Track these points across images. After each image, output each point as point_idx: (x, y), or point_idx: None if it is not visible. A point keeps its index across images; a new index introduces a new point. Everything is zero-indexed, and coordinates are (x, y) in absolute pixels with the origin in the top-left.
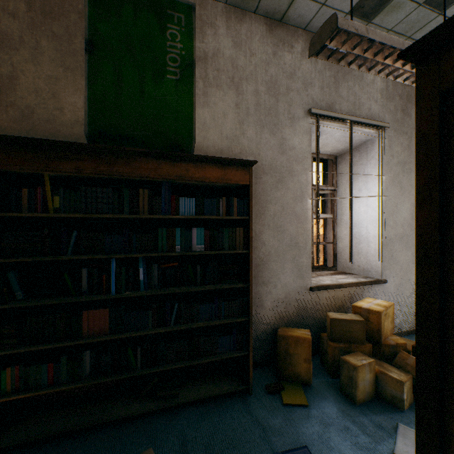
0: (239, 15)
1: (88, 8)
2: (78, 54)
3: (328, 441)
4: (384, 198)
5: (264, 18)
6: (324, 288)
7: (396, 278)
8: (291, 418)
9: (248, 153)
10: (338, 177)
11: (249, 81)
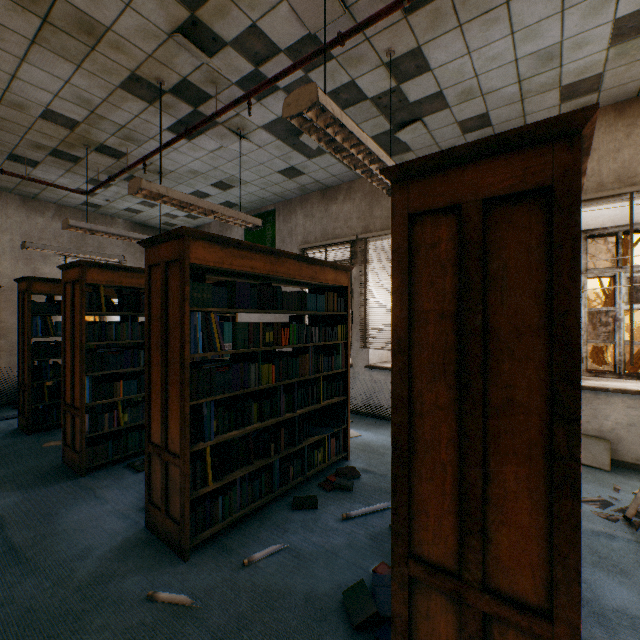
0: None
1: None
2: None
3: None
4: None
5: (20, 196)
6: None
7: None
8: None
9: (5, 277)
10: None
11: (6, 234)
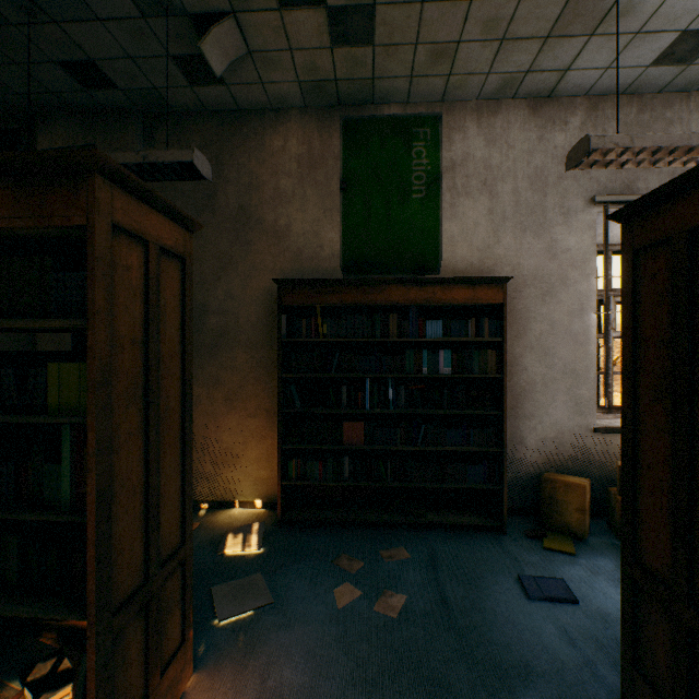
0: (493, 107)
1: (342, 151)
2: (334, 195)
3: (592, 583)
4: None
5: (526, 100)
6: (616, 431)
7: None
8: (551, 560)
9: (504, 264)
10: None
11: (505, 180)
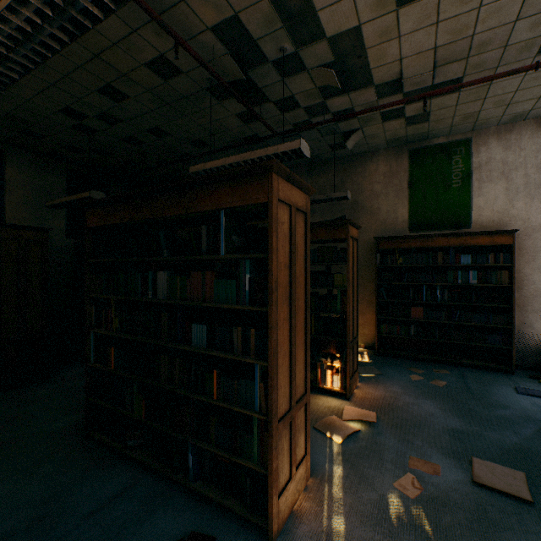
0: (508, 128)
1: (408, 167)
2: (404, 190)
3: None
4: None
5: (534, 119)
6: None
7: None
8: None
9: (517, 219)
10: None
11: (517, 170)
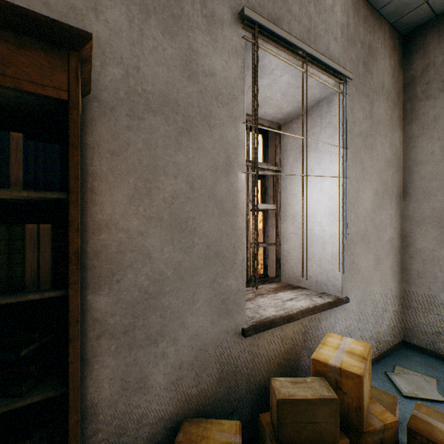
0: None
1: None
2: None
3: None
4: (344, 182)
5: None
6: (266, 327)
7: (358, 292)
8: None
9: (109, 58)
10: (282, 154)
11: None
